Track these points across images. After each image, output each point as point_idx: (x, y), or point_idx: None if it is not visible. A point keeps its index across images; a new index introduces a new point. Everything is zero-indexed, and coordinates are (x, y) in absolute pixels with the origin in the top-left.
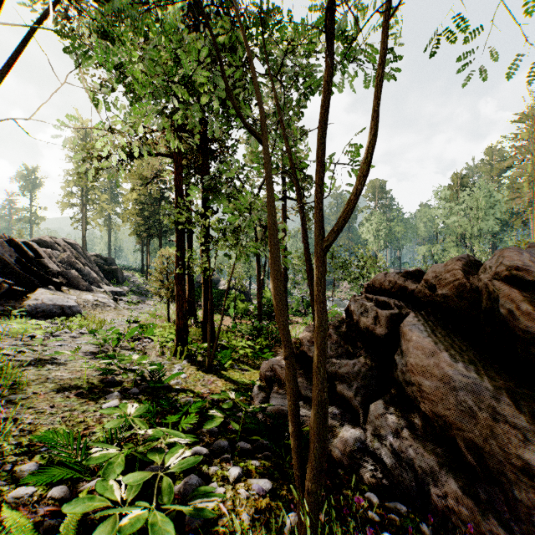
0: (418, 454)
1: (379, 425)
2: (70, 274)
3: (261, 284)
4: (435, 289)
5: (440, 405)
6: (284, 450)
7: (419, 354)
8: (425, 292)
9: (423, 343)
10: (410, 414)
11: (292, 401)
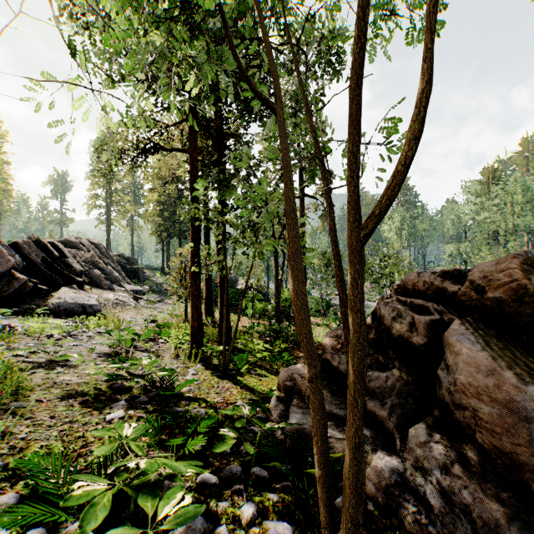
0: (476, 499)
1: (422, 456)
2: (93, 273)
3: (279, 284)
4: (484, 292)
5: (505, 438)
6: (306, 478)
7: (471, 371)
8: (471, 294)
9: (477, 358)
10: (460, 444)
11: (319, 437)
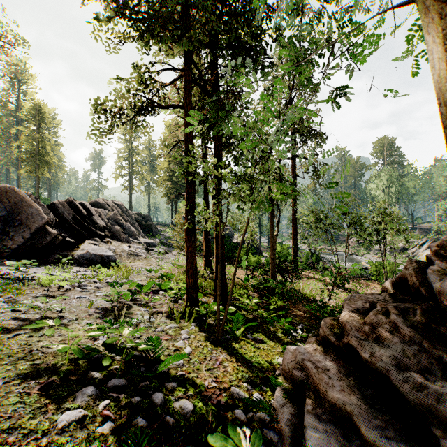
0: None
1: None
2: (114, 228)
3: (274, 240)
4: None
5: None
6: None
7: None
8: None
9: None
10: None
11: None
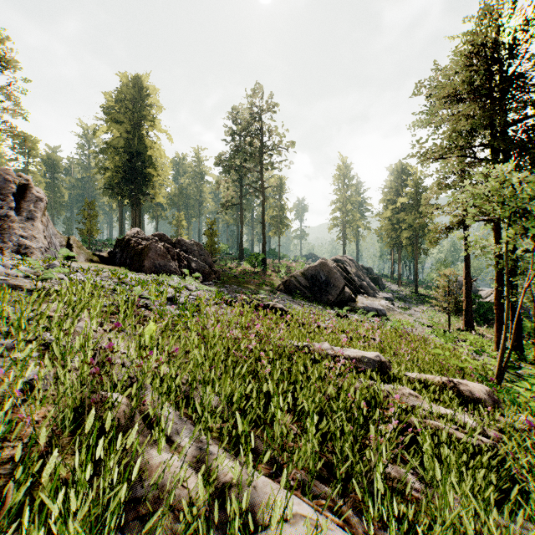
0: None
1: None
2: (363, 285)
3: None
4: None
5: None
6: None
7: None
8: None
9: None
10: None
11: None
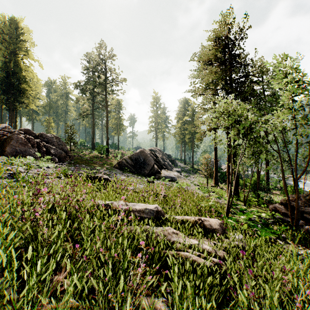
0: None
1: None
2: (165, 164)
3: (259, 174)
4: None
5: None
6: None
7: None
8: None
9: None
10: None
11: (289, 208)
